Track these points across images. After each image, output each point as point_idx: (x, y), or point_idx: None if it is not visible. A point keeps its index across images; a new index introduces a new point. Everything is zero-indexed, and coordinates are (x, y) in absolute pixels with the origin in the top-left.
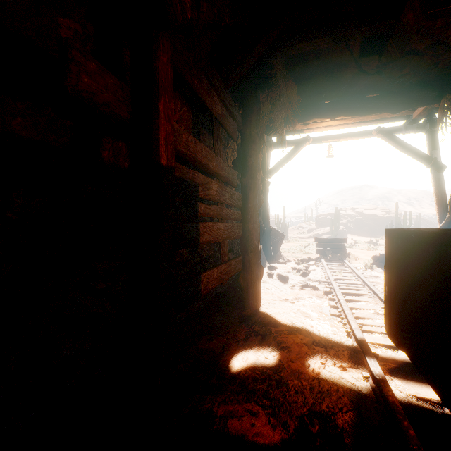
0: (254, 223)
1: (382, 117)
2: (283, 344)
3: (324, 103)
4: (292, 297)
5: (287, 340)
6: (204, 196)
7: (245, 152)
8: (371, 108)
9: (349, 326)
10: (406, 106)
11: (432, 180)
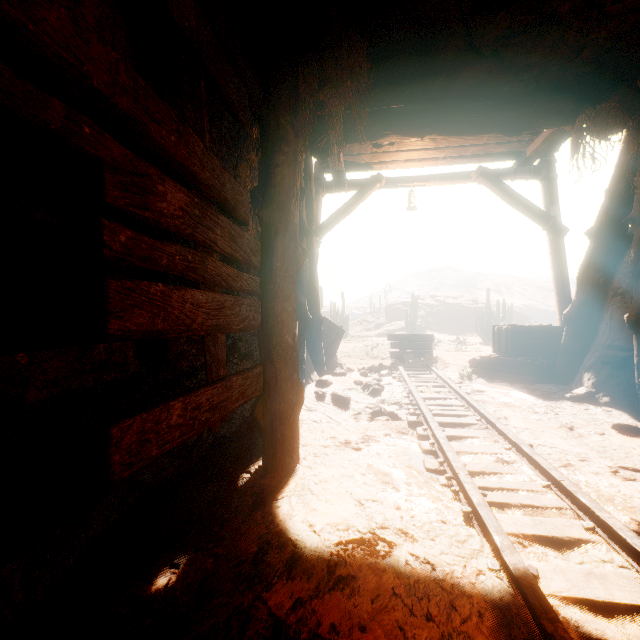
0: (285, 301)
1: (485, 151)
2: (341, 570)
3: (407, 111)
4: (357, 435)
5: (351, 555)
6: (131, 208)
7: (268, 158)
8: (478, 124)
9: (464, 496)
10: (528, 124)
11: (549, 248)
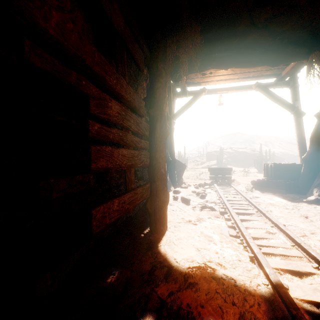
0: (160, 152)
1: (260, 74)
2: (190, 280)
3: (219, 56)
4: (194, 218)
5: (194, 273)
6: (99, 114)
7: (152, 85)
8: (256, 61)
9: (249, 249)
10: (283, 60)
11: (294, 123)
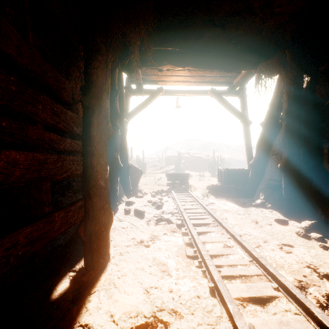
0: (99, 157)
1: (215, 80)
2: None
3: (176, 52)
4: (148, 235)
5: None
6: None
7: (87, 63)
8: (212, 64)
9: (209, 274)
10: (236, 66)
11: (243, 131)
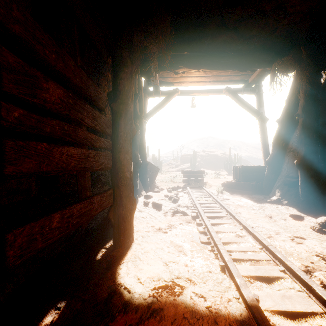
0: (125, 153)
1: (229, 79)
2: (155, 305)
3: (191, 56)
4: (165, 224)
5: (160, 295)
6: (22, 96)
7: (116, 75)
8: (226, 64)
9: (220, 256)
10: (250, 66)
11: (259, 128)
